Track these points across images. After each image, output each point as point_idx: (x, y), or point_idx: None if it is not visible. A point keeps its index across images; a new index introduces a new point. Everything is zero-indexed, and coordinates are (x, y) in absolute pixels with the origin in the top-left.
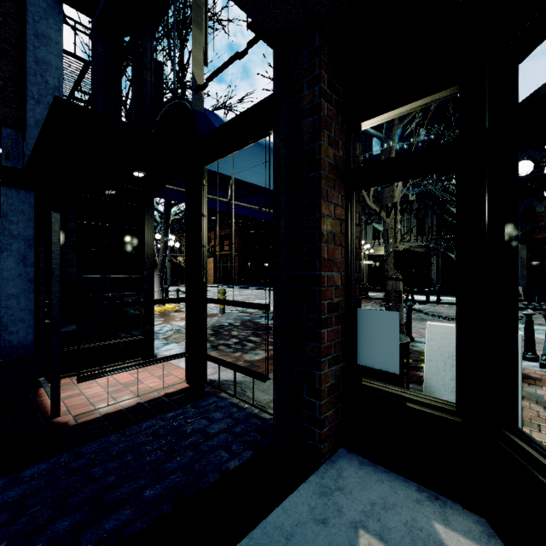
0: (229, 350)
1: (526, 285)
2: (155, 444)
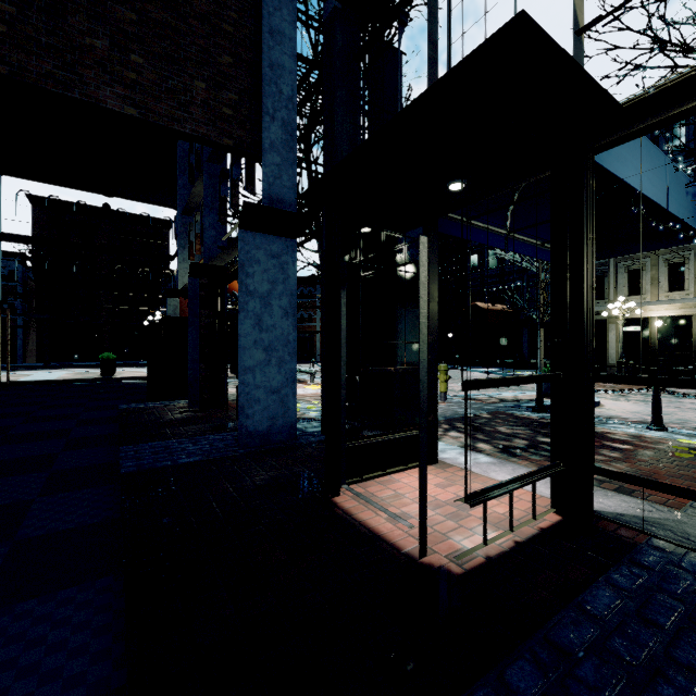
0: (535, 457)
1: None
2: (687, 647)
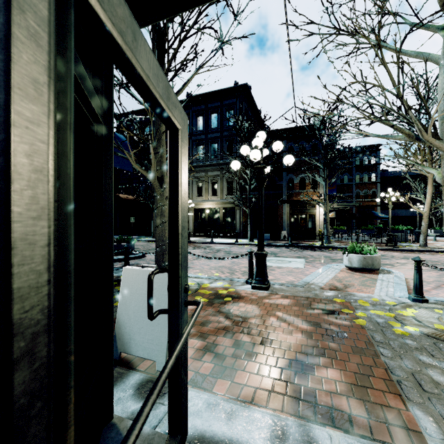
0: None
1: (289, 230)
2: None
